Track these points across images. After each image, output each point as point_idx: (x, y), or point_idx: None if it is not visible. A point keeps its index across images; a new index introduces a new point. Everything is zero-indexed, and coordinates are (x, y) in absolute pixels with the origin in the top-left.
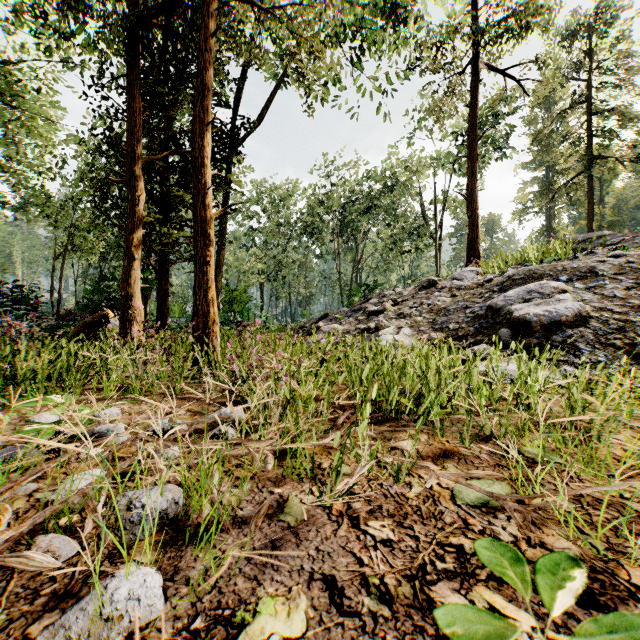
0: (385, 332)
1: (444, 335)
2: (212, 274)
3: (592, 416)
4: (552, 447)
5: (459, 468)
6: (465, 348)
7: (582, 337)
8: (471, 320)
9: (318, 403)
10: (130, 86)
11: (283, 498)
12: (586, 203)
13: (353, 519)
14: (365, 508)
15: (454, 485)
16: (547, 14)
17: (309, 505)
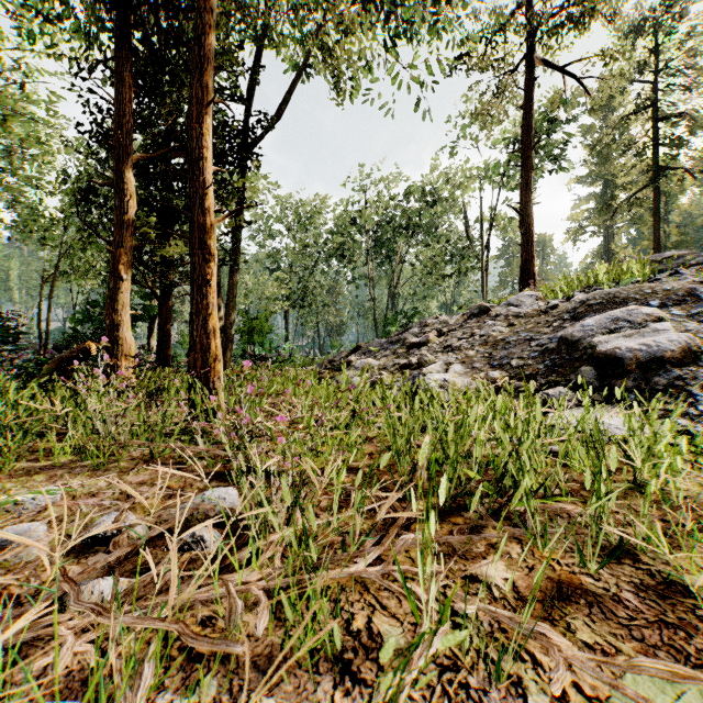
0: (431, 369)
1: (505, 374)
2: (213, 297)
3: None
4: None
5: (597, 631)
6: (535, 391)
7: (694, 379)
8: (539, 355)
9: (348, 476)
10: (117, 66)
11: None
12: (649, 221)
13: None
14: None
15: (608, 690)
16: None
17: None
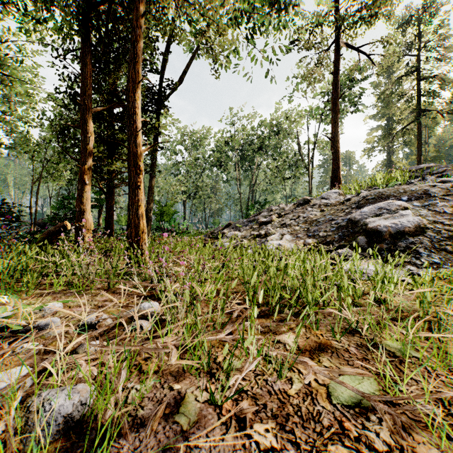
0: (272, 238)
1: (316, 240)
2: (142, 195)
3: (443, 317)
4: (408, 340)
5: (332, 362)
6: (332, 251)
7: (421, 243)
8: (336, 229)
9: (219, 297)
10: (83, 56)
11: (180, 395)
12: (416, 143)
13: (240, 421)
14: (251, 409)
15: (329, 381)
16: (390, 6)
17: (202, 403)
